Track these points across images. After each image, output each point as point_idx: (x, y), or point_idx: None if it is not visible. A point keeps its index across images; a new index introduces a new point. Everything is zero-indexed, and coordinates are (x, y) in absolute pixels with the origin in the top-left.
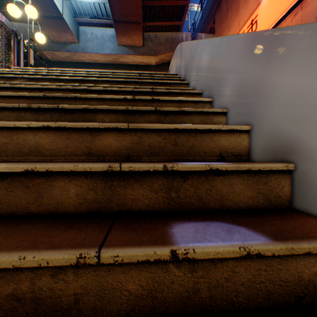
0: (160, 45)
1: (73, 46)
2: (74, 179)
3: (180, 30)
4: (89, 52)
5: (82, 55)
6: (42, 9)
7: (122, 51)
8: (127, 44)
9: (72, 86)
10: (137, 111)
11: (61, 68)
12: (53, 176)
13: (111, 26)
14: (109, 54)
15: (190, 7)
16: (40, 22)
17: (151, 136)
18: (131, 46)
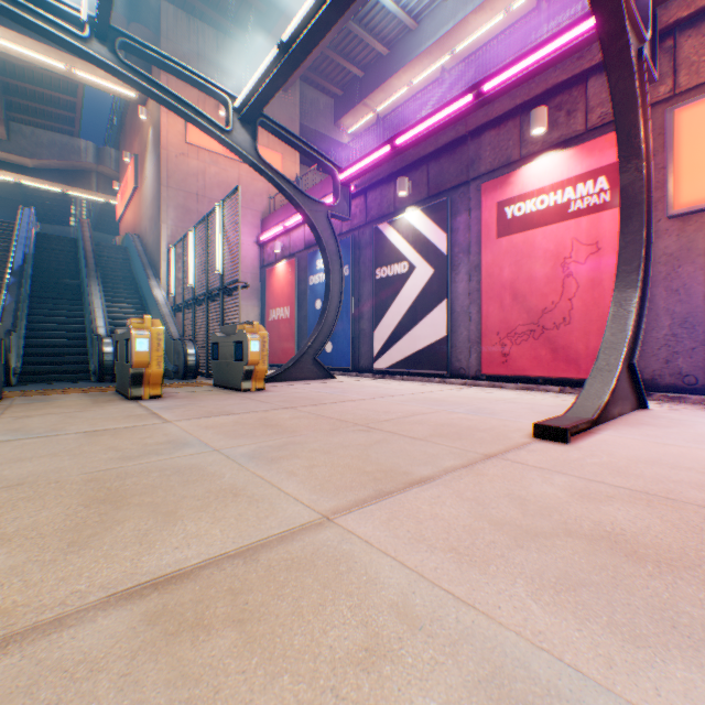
0: (43, 148)
1: None
2: None
3: (78, 137)
4: None
5: None
6: None
7: None
8: None
9: None
10: None
11: None
12: None
13: None
14: None
15: None
16: None
17: None
18: None
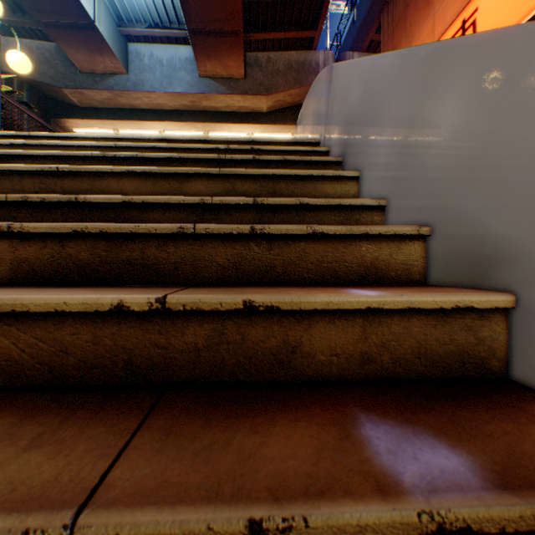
0: (277, 76)
1: (117, 79)
2: None
3: (314, 48)
4: (146, 90)
5: (135, 96)
6: (55, 10)
7: (206, 87)
8: (215, 75)
9: (2, 201)
10: None
11: (97, 119)
12: None
13: (186, 43)
14: (182, 93)
15: (330, 6)
16: (54, 36)
17: None
18: (222, 78)
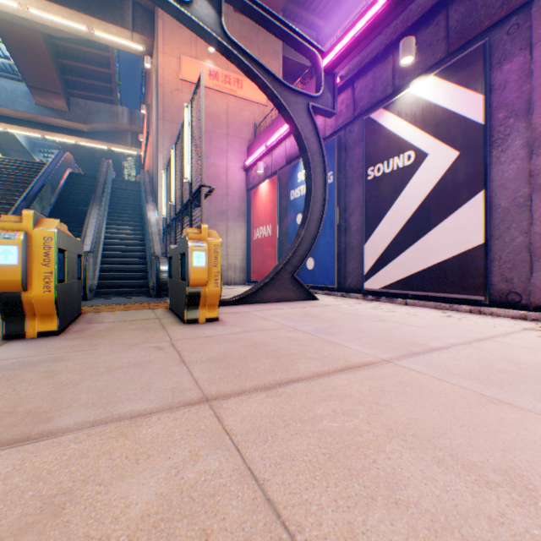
0: (92, 115)
1: None
2: (3, 190)
3: (116, 104)
4: None
5: None
6: None
7: (42, 112)
8: (49, 106)
9: None
10: (19, 182)
11: None
12: (0, 189)
13: None
14: (24, 112)
15: None
16: None
17: (20, 187)
18: (54, 108)
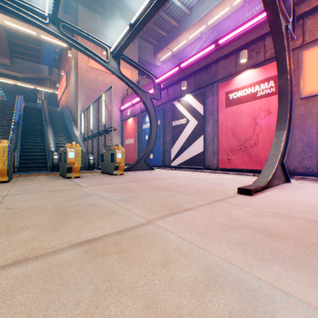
0: (26, 69)
1: None
2: None
3: (41, 64)
4: None
5: None
6: None
7: None
8: None
9: None
10: (1, 113)
11: None
12: None
13: None
14: None
15: None
16: None
17: (3, 116)
18: (1, 63)
